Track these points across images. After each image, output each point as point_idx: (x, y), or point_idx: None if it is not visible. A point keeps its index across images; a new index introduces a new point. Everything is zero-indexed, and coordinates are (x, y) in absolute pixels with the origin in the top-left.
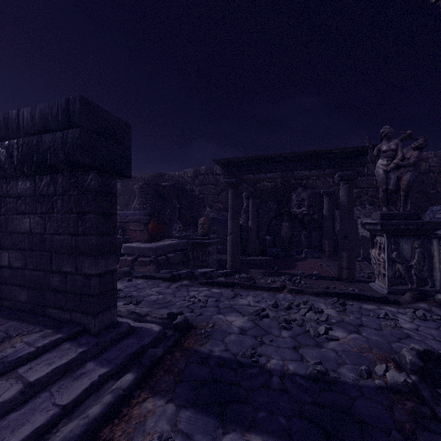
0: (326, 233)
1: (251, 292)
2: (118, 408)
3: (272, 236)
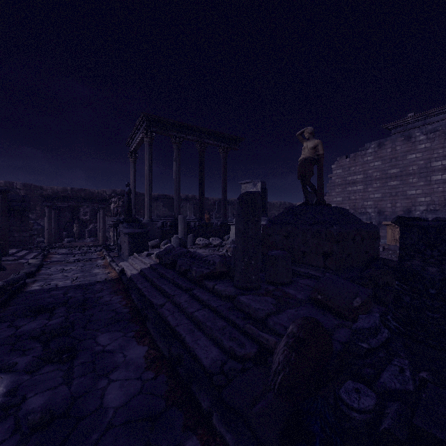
0: (99, 229)
1: (64, 249)
2: (47, 255)
3: (67, 232)
